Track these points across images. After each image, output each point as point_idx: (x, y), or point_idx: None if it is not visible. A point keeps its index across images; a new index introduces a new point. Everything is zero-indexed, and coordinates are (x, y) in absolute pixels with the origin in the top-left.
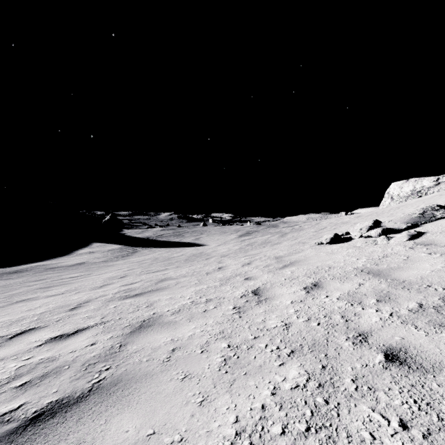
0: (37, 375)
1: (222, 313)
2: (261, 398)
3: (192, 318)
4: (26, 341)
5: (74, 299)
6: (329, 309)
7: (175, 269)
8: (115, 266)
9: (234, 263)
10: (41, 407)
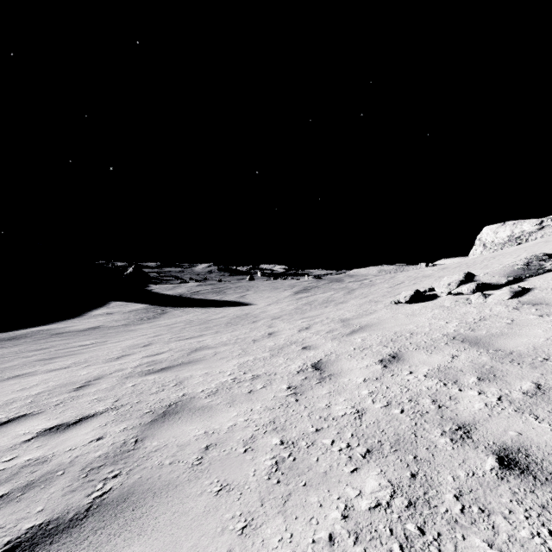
0: (18, 485)
1: (273, 395)
2: (328, 524)
3: (233, 402)
4: (11, 433)
5: (81, 374)
6: (415, 390)
7: (214, 335)
8: (138, 331)
9: (289, 328)
10: (17, 534)
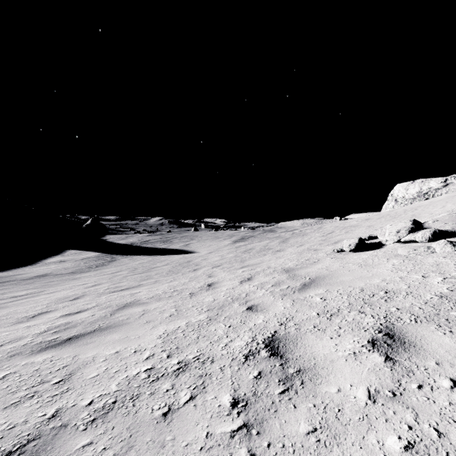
0: None
1: (206, 432)
2: None
3: (126, 454)
4: None
5: None
6: None
7: (151, 285)
8: (81, 280)
9: (229, 278)
10: None
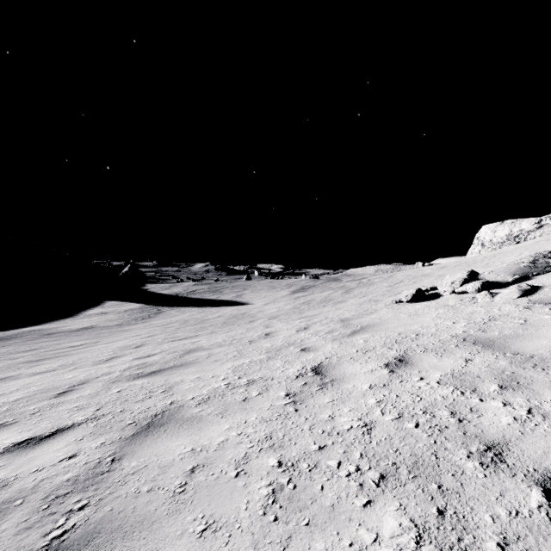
0: None
1: (270, 404)
2: None
3: (225, 412)
4: None
5: (66, 378)
6: (429, 399)
7: (209, 335)
8: (132, 331)
9: (286, 328)
10: None
